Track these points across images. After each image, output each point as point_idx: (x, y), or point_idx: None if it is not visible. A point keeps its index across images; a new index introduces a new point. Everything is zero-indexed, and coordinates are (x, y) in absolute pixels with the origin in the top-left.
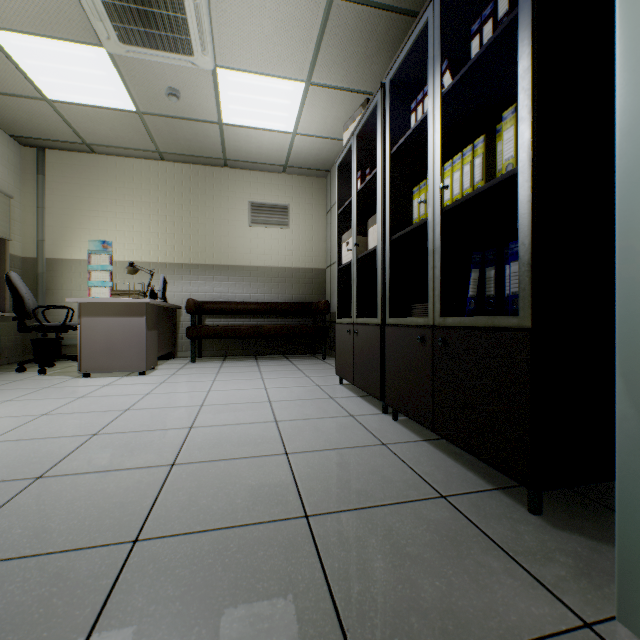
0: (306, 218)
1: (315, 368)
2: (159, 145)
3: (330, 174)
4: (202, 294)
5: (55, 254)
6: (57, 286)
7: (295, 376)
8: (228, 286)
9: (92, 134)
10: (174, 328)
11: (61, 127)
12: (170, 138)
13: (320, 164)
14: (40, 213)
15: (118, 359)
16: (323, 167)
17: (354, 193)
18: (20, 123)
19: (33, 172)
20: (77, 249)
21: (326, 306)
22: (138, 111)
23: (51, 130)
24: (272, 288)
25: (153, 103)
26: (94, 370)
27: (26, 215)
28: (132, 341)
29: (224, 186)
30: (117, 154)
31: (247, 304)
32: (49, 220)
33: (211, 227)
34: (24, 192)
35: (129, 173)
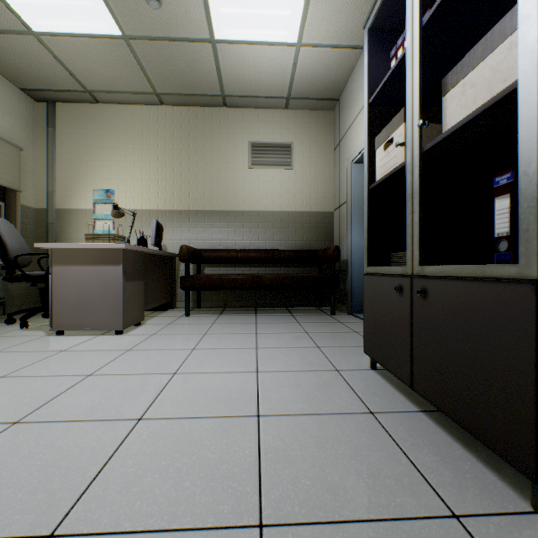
0: (311, 156)
1: (325, 330)
2: (155, 84)
3: (339, 103)
4: (201, 242)
5: (64, 204)
6: (65, 236)
7: (300, 345)
8: (227, 233)
9: (89, 77)
10: (172, 277)
11: (59, 71)
12: (163, 72)
13: (327, 90)
14: (50, 165)
15: (92, 315)
16: (331, 95)
17: (414, 32)
18: (22, 71)
19: (45, 126)
20: (83, 199)
21: (336, 252)
22: (124, 36)
23: (52, 77)
24: (274, 234)
25: (136, 19)
26: (66, 327)
27: (39, 168)
28: (107, 294)
29: (223, 127)
30: (119, 101)
31: (247, 252)
32: (59, 172)
33: (210, 171)
34: (37, 146)
35: (130, 120)
